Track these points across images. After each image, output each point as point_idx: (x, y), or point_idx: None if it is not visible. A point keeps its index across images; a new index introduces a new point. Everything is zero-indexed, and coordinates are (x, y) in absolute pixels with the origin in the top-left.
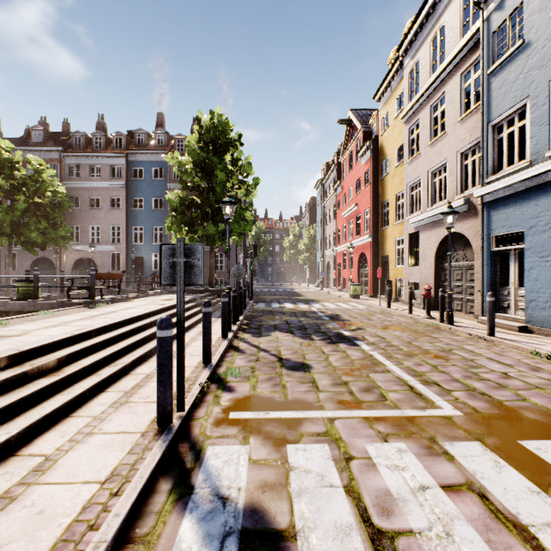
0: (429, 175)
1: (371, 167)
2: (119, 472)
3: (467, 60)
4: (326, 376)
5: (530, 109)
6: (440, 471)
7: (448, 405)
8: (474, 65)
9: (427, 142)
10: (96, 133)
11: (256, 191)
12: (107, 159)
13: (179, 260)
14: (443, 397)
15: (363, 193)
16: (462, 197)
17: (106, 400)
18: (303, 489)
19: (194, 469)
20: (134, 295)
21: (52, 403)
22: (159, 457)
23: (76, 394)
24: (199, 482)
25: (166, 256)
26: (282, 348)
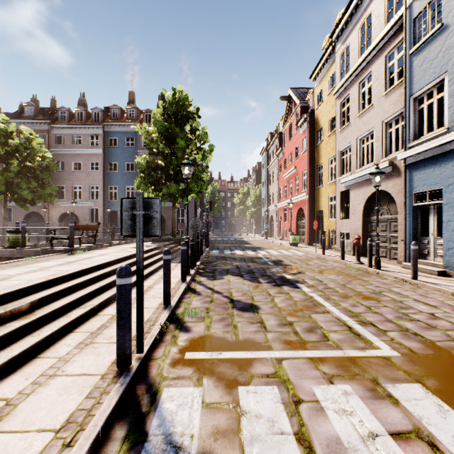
0: (357, 141)
1: (308, 136)
2: (75, 418)
3: (391, 43)
4: (273, 317)
5: (448, 83)
6: (387, 416)
7: (385, 346)
8: (397, 47)
9: (356, 114)
10: (78, 108)
11: (211, 156)
12: (87, 130)
13: (138, 212)
14: (380, 337)
15: (301, 158)
16: (387, 160)
17: (72, 341)
18: (254, 436)
19: (149, 413)
20: (108, 244)
21: (21, 345)
22: (115, 402)
23: (44, 336)
24: (153, 428)
25: (126, 209)
26: (233, 290)
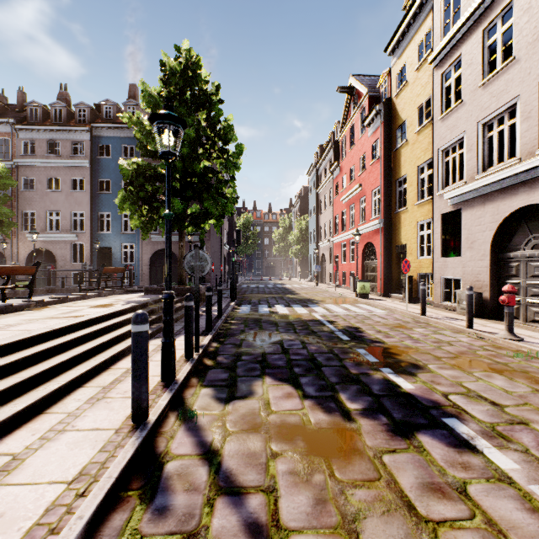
0: (479, 128)
1: (382, 136)
2: None
3: None
4: None
5: None
6: None
7: None
8: None
9: (476, 83)
10: (56, 103)
11: (239, 163)
12: (67, 134)
13: None
14: None
15: (370, 170)
16: None
17: None
18: None
19: None
20: (57, 298)
21: None
22: None
23: None
24: None
25: None
26: (281, 467)
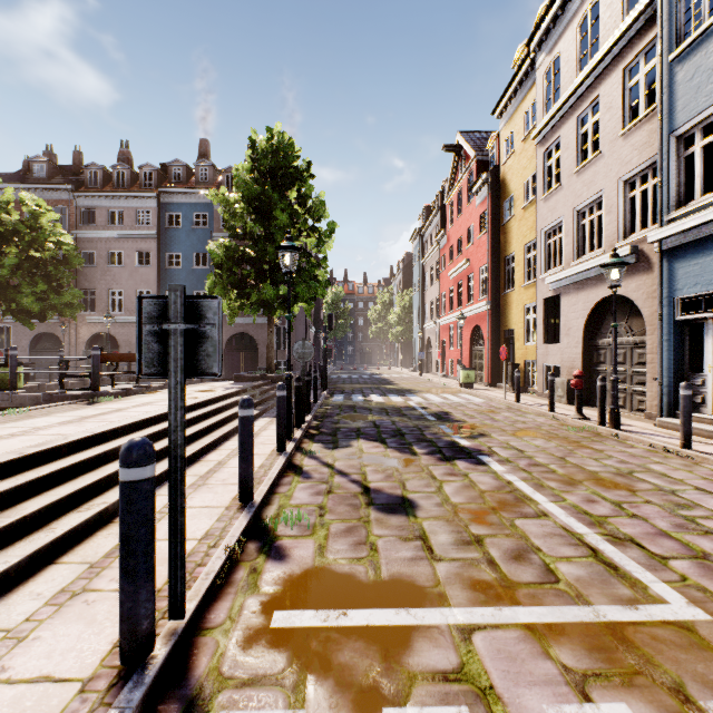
0: (574, 215)
1: (489, 208)
2: None
3: (634, 47)
4: (444, 525)
5: None
6: None
7: (674, 595)
8: (645, 53)
9: (572, 169)
10: (118, 165)
11: (331, 241)
12: (132, 201)
13: (173, 327)
14: (658, 573)
15: (478, 244)
16: (627, 244)
17: (48, 586)
18: None
19: None
20: (160, 384)
21: None
22: None
23: None
24: None
25: (150, 320)
26: (369, 468)
